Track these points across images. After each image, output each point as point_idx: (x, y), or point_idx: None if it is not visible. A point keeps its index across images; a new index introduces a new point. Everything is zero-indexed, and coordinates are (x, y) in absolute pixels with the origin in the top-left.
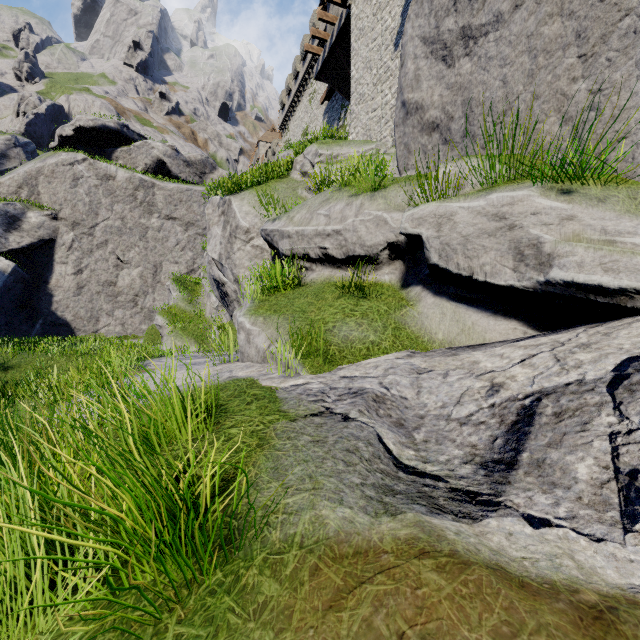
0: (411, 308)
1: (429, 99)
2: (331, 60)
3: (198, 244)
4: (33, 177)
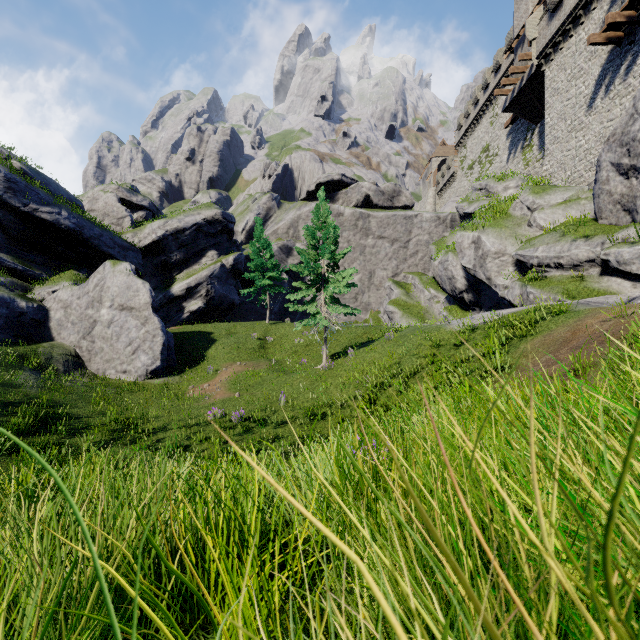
0: (604, 283)
1: (614, 190)
2: (519, 97)
3: (400, 254)
4: (295, 221)
